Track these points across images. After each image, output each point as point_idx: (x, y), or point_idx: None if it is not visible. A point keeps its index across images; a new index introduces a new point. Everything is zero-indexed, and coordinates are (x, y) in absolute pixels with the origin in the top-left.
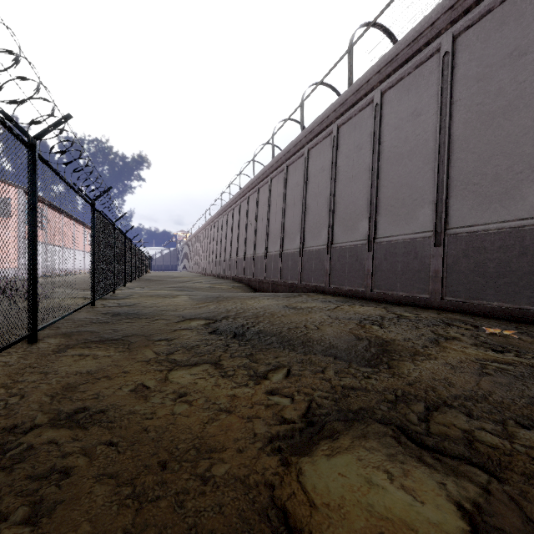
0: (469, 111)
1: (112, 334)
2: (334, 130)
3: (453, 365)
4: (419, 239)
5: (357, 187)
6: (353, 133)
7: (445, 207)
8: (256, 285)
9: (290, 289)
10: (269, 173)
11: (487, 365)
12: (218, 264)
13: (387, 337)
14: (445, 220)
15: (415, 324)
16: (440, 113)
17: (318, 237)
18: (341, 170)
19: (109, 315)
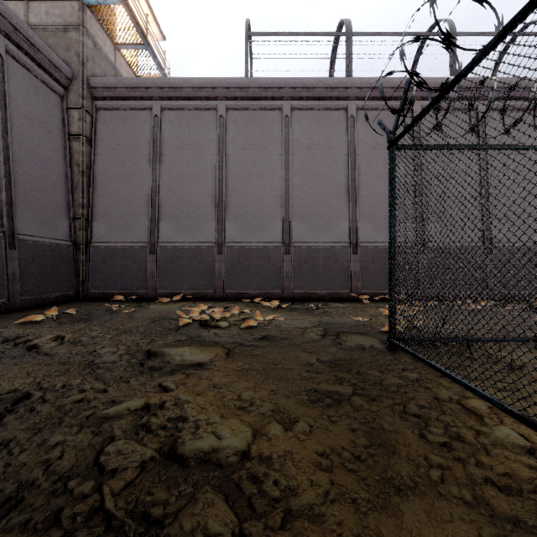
0: None
1: None
2: None
3: None
4: None
5: None
6: None
7: None
8: None
9: None
10: None
11: None
12: None
13: None
14: None
15: None
16: None
17: None
18: None
19: None
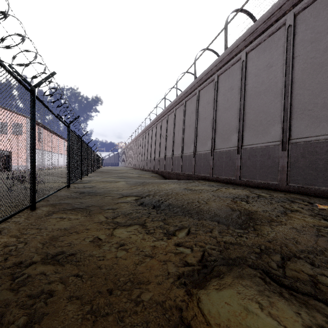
0: (305, 62)
1: (79, 205)
2: (215, 78)
3: (298, 229)
4: (271, 146)
5: (230, 113)
6: (227, 79)
7: (289, 125)
8: (166, 175)
9: (187, 177)
10: (174, 106)
11: (321, 230)
12: (143, 162)
13: (252, 209)
14: (289, 134)
15: (270, 201)
16: (286, 64)
17: (205, 145)
18: (220, 103)
19: (78, 193)
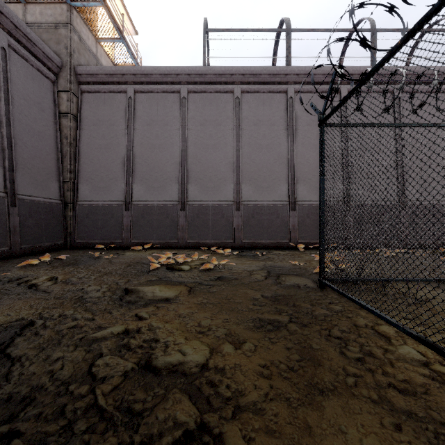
0: None
1: None
2: None
3: None
4: None
5: None
6: None
7: None
8: None
9: None
10: None
11: None
12: None
13: None
14: None
15: None
16: None
17: None
18: None
19: None
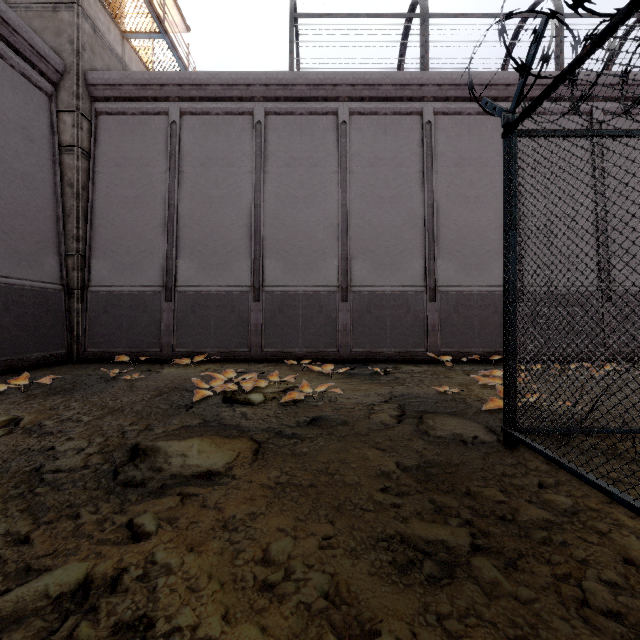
0: None
1: None
2: None
3: None
4: None
5: None
6: None
7: None
8: None
9: None
10: None
11: None
12: None
13: None
14: None
15: None
16: None
17: None
18: None
19: None
